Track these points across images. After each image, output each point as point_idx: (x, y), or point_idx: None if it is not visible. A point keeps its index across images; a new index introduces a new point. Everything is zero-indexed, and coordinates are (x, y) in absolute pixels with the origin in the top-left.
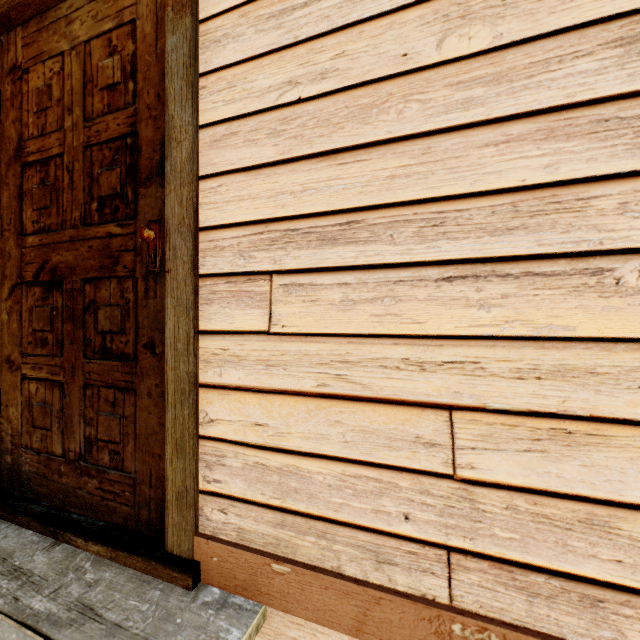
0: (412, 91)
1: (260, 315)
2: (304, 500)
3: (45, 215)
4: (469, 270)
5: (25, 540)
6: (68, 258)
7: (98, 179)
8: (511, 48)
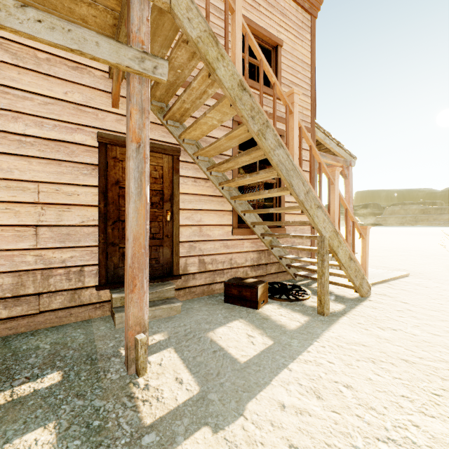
0: None
1: None
2: None
3: None
4: None
5: None
6: None
7: None
8: None
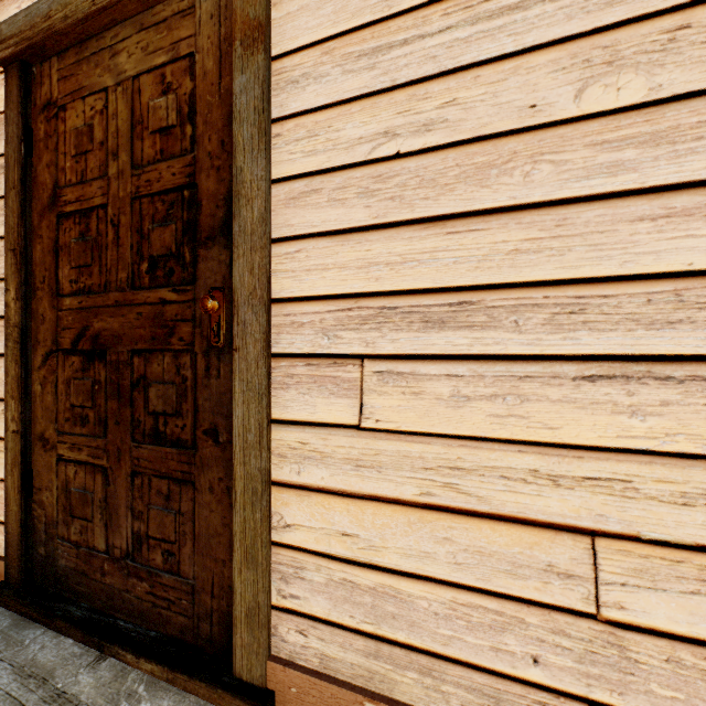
0: (542, 150)
1: (348, 406)
2: (404, 628)
3: (85, 274)
4: (617, 369)
5: (65, 652)
6: (113, 325)
7: (149, 236)
8: (673, 103)
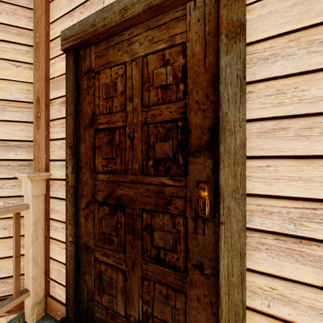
0: None
1: (312, 272)
2: None
3: (111, 163)
4: None
5: None
6: (129, 193)
7: (153, 146)
8: None
